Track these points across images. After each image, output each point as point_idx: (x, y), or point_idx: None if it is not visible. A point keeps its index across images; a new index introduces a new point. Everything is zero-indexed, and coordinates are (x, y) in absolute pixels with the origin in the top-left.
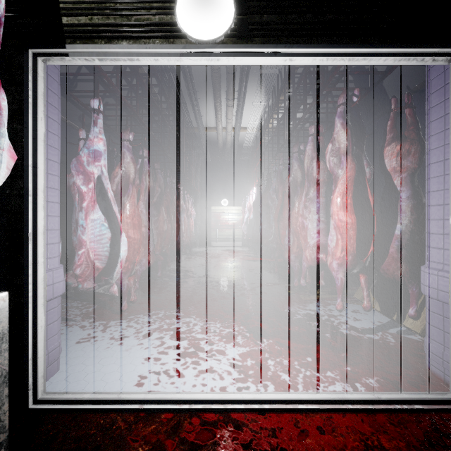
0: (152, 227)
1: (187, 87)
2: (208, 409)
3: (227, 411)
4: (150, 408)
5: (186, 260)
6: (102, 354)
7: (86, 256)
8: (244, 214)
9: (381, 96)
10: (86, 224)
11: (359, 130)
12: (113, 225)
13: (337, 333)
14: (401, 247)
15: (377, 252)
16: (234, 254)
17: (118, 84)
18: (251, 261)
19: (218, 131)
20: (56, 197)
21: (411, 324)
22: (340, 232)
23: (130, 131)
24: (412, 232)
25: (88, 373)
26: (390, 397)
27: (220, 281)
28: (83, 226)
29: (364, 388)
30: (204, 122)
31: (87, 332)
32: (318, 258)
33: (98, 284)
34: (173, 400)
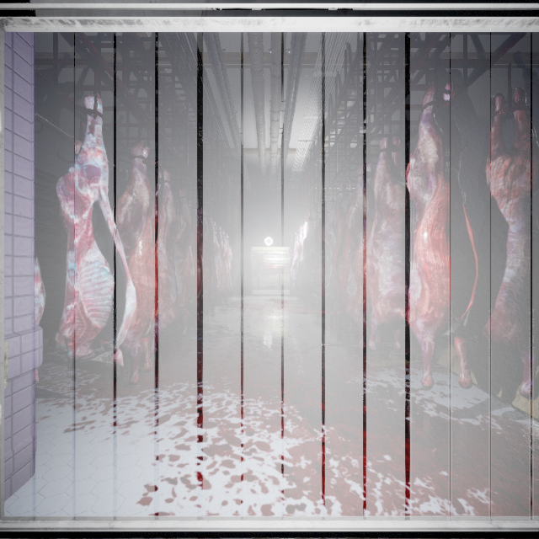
0: (176, 272)
1: (222, 96)
2: None
3: None
4: None
5: (220, 312)
6: (98, 450)
7: (78, 312)
8: (293, 256)
9: (464, 107)
10: (78, 268)
11: (452, 140)
12: (116, 269)
13: (422, 416)
14: (511, 300)
15: (476, 306)
16: (280, 304)
17: (124, 79)
18: (301, 313)
19: (261, 153)
20: (28, 229)
21: (524, 405)
22: (427, 279)
23: (151, 153)
24: (526, 279)
25: (73, 482)
26: (515, 526)
27: (262, 340)
28: (74, 271)
29: (473, 507)
30: (243, 141)
31: (81, 414)
32: (392, 314)
33: (95, 350)
34: (192, 532)
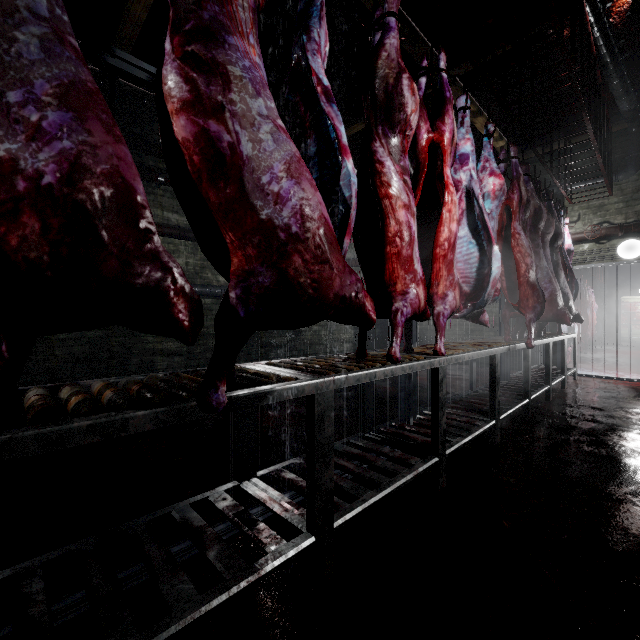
0: None
1: None
2: (631, 380)
3: (639, 382)
4: (605, 378)
5: (590, 353)
6: None
7: None
8: None
9: None
10: None
11: None
12: None
13: None
14: None
15: None
16: None
17: None
18: None
19: None
20: None
21: None
22: None
23: None
24: None
25: None
26: None
27: (636, 364)
28: None
29: None
30: None
31: None
32: None
33: None
34: (615, 377)
